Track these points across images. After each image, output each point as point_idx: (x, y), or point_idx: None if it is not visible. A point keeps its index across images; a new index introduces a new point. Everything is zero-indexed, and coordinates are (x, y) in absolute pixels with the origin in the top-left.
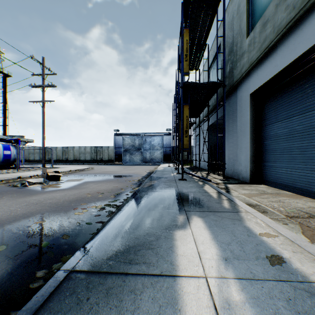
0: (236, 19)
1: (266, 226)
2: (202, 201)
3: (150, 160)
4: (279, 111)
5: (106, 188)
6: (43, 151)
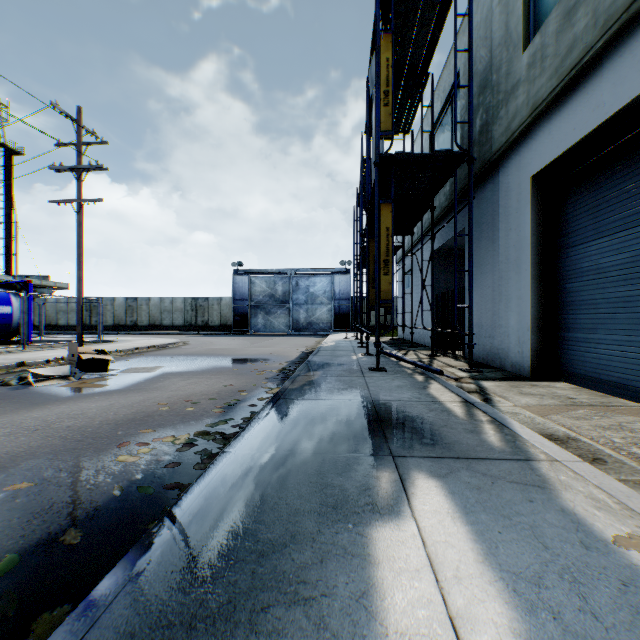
0: (497, 12)
1: (621, 510)
2: (430, 427)
3: (308, 325)
4: (604, 213)
5: (207, 390)
6: (79, 306)
